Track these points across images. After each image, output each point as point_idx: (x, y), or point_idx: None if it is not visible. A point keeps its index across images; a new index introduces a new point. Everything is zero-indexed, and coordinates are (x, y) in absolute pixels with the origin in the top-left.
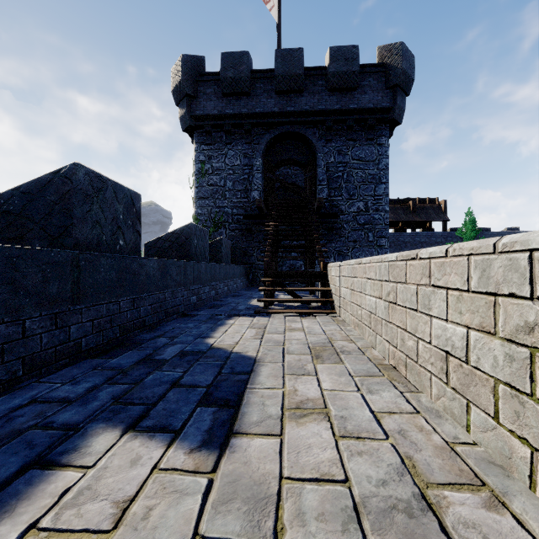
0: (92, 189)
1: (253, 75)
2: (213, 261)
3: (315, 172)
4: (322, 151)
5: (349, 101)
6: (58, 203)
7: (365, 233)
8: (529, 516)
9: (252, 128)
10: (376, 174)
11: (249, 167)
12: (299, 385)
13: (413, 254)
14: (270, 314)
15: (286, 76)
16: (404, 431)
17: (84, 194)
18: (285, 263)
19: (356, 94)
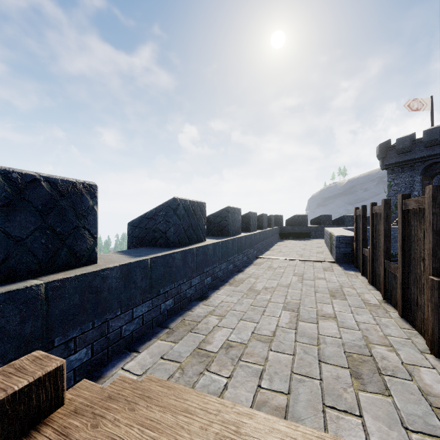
0: (346, 217)
1: (413, 142)
2: None
3: None
4: None
5: None
6: (342, 219)
7: None
8: None
9: (414, 163)
10: None
11: (413, 181)
12: None
13: None
14: None
15: (429, 141)
16: None
17: (345, 218)
18: None
19: None
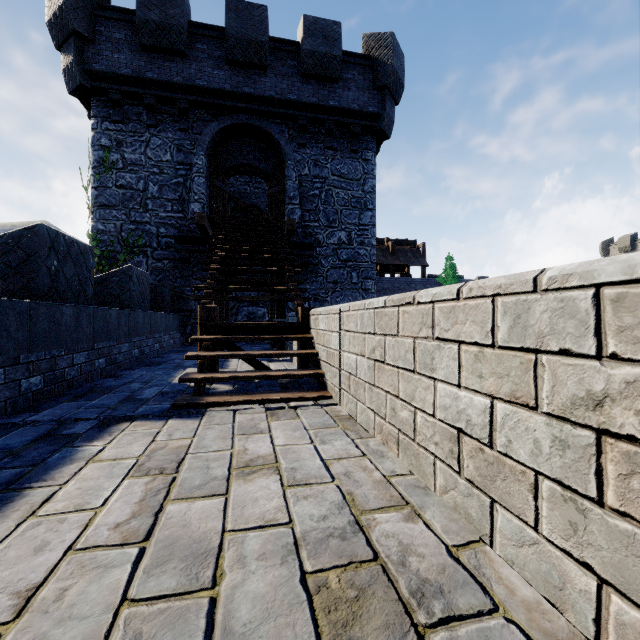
0: None
1: (191, 28)
2: (114, 305)
3: (283, 186)
4: (293, 157)
5: (329, 96)
6: None
7: (347, 273)
8: None
9: (190, 109)
10: (361, 197)
11: (186, 166)
12: None
13: None
14: (205, 408)
15: (243, 40)
16: None
17: None
18: (242, 310)
19: (338, 89)
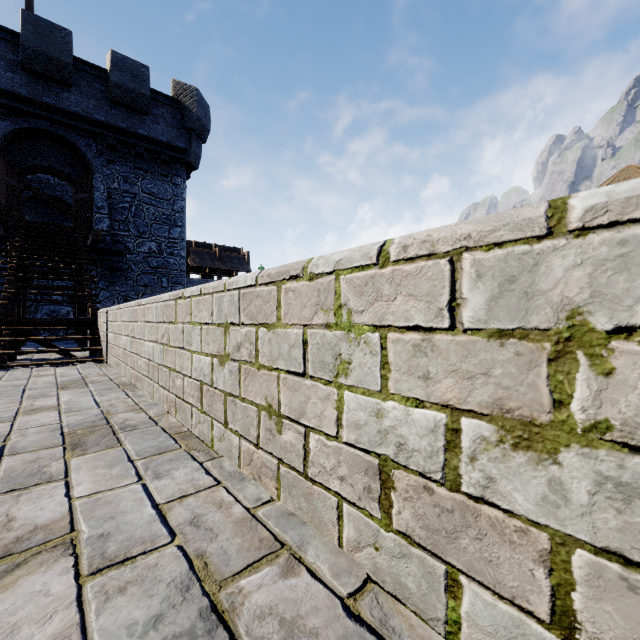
0: None
1: None
2: None
3: (91, 194)
4: (101, 171)
5: (139, 125)
6: None
7: (158, 278)
8: (155, 413)
9: None
10: (171, 215)
11: None
12: (38, 404)
13: (140, 302)
14: (10, 368)
15: (43, 55)
16: (116, 406)
17: None
18: (42, 308)
19: (147, 120)
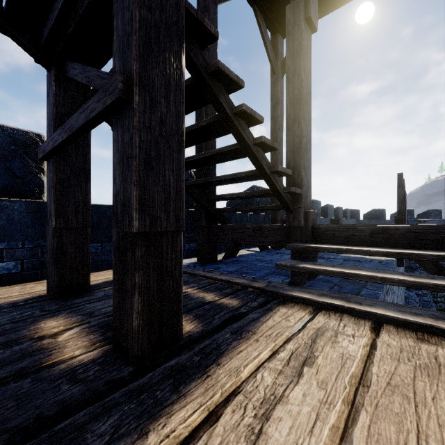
0: (431, 212)
1: None
2: None
3: None
4: None
5: None
6: (427, 214)
7: None
8: None
9: None
10: None
11: None
12: None
13: None
14: None
15: None
16: None
17: (430, 212)
18: None
19: None
